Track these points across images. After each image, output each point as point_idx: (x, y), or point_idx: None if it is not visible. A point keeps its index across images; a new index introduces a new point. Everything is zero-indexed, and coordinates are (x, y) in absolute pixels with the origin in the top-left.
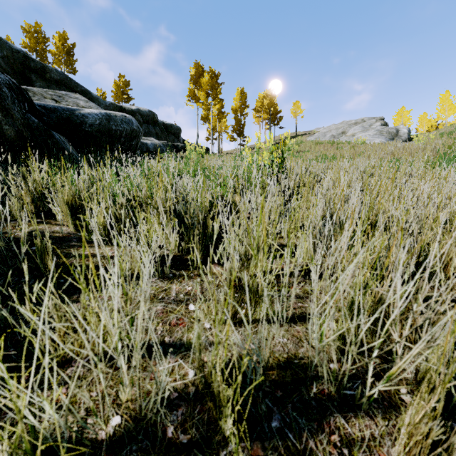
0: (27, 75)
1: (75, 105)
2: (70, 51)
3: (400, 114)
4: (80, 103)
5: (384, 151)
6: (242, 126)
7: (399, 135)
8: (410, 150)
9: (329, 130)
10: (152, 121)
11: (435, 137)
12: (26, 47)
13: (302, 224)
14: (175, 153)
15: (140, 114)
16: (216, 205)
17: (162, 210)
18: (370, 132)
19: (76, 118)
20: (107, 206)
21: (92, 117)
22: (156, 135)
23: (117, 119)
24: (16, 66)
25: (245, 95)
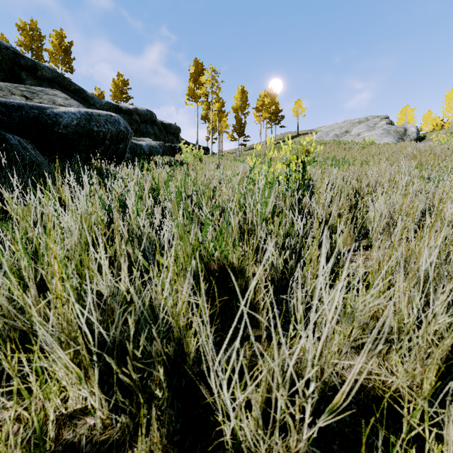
0: (17, 73)
1: (51, 102)
2: (67, 50)
3: (404, 112)
4: (58, 101)
5: (403, 153)
6: (243, 125)
7: (407, 134)
8: (434, 153)
9: (332, 129)
10: (151, 121)
11: (446, 136)
12: (21, 45)
13: (380, 331)
14: (170, 156)
15: (137, 113)
16: (210, 266)
17: (62, 353)
18: (377, 131)
19: (47, 118)
20: (1, 284)
21: (69, 116)
22: (154, 135)
23: (100, 119)
24: (4, 63)
25: (246, 94)
